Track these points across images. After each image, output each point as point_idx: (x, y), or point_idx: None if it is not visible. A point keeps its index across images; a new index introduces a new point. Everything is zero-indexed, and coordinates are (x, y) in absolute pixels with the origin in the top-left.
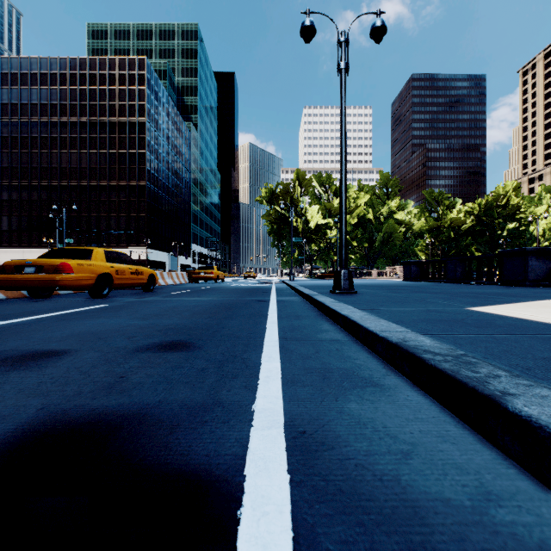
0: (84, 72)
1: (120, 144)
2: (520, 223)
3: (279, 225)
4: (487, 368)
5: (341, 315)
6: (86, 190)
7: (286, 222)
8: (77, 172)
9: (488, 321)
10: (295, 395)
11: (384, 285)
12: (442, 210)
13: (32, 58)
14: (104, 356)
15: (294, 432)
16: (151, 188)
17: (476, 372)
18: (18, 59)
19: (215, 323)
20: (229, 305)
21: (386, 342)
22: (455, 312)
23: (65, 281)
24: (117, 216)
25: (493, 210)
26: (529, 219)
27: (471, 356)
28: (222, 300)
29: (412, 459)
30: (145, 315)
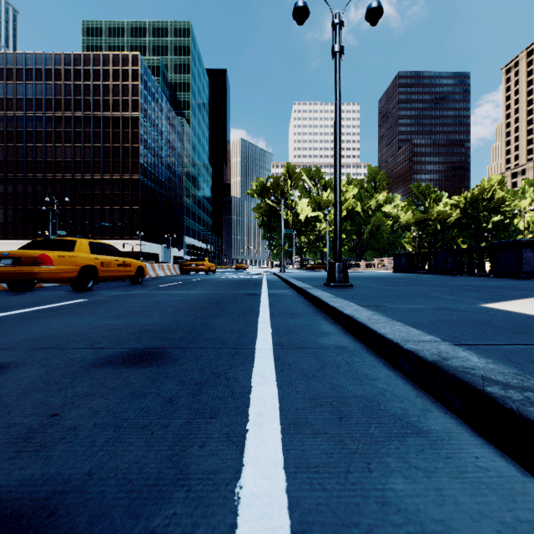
0: (79, 68)
1: (113, 138)
2: (505, 216)
3: (269, 218)
4: None
5: (344, 314)
6: (80, 183)
7: (276, 215)
8: (72, 166)
9: (521, 323)
10: (303, 457)
11: (376, 277)
12: (428, 203)
13: (27, 53)
14: (48, 375)
15: None
16: (144, 181)
17: None
18: (13, 55)
19: (199, 322)
20: (218, 299)
21: (416, 358)
22: (472, 310)
23: (43, 274)
24: (111, 209)
25: (479, 203)
26: (515, 212)
27: None
28: (211, 293)
29: None
30: (123, 312)
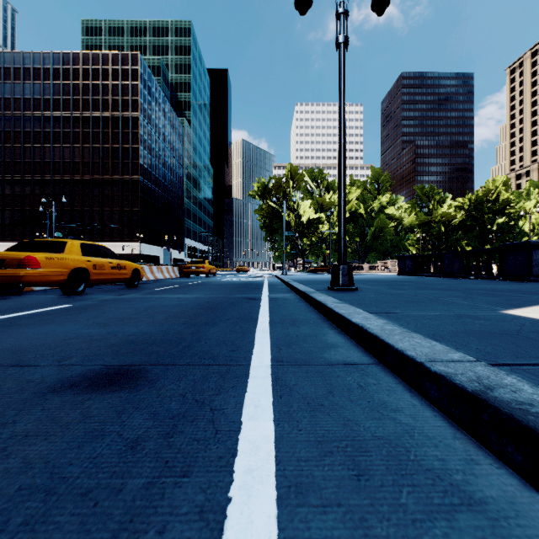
0: (77, 67)
1: (113, 138)
2: (509, 218)
3: (271, 220)
4: None
5: (352, 323)
6: (79, 185)
7: (278, 217)
8: (71, 167)
9: None
10: None
11: (381, 280)
12: (432, 205)
13: (25, 52)
14: None
15: None
16: (144, 182)
17: None
18: (11, 54)
19: (190, 332)
20: (214, 304)
21: (449, 385)
22: (494, 317)
23: (29, 277)
24: (110, 210)
25: (484, 205)
26: (521, 214)
27: None
28: (208, 297)
29: None
30: (108, 319)
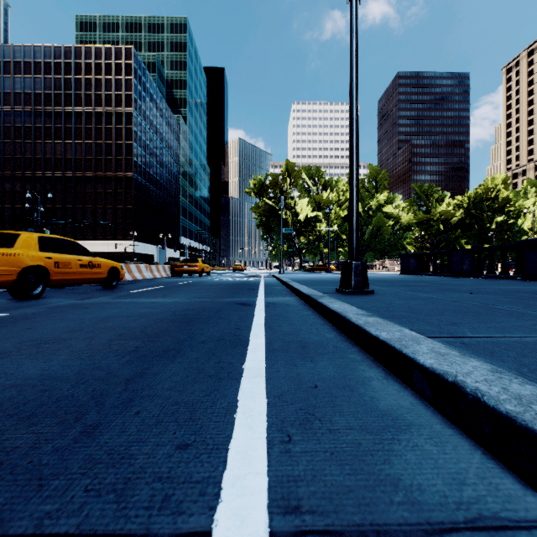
0: (69, 61)
1: (106, 134)
2: (509, 216)
3: (268, 218)
4: None
5: (423, 369)
6: (71, 181)
7: (275, 215)
8: (62, 163)
9: None
10: None
11: (388, 279)
12: (431, 203)
13: (15, 46)
14: None
15: None
16: (138, 179)
17: None
18: (1, 47)
19: (128, 375)
20: (194, 313)
21: None
22: None
23: None
24: (103, 208)
25: (483, 203)
26: (524, 211)
27: None
28: (191, 302)
29: None
30: (20, 343)
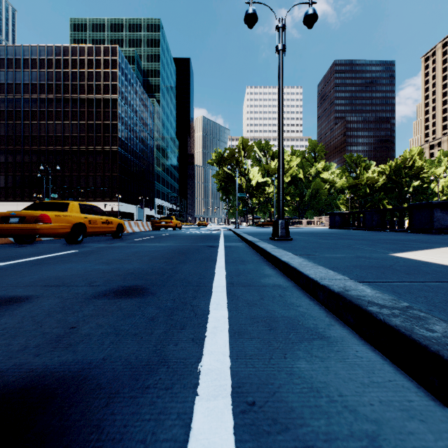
0: (67, 58)
1: (96, 116)
2: (423, 181)
3: (226, 183)
4: (441, 325)
5: (281, 261)
6: (69, 154)
7: (232, 180)
8: (62, 139)
9: (415, 267)
10: (243, 350)
11: (314, 232)
12: (359, 171)
13: (24, 46)
14: (62, 303)
15: (243, 403)
16: (121, 152)
17: (431, 330)
18: (13, 47)
19: (170, 267)
20: (184, 250)
21: (327, 290)
22: (382, 258)
23: (44, 230)
24: (94, 175)
25: (401, 171)
26: (431, 178)
27: (417, 309)
28: (178, 245)
29: (381, 447)
30: (109, 260)
